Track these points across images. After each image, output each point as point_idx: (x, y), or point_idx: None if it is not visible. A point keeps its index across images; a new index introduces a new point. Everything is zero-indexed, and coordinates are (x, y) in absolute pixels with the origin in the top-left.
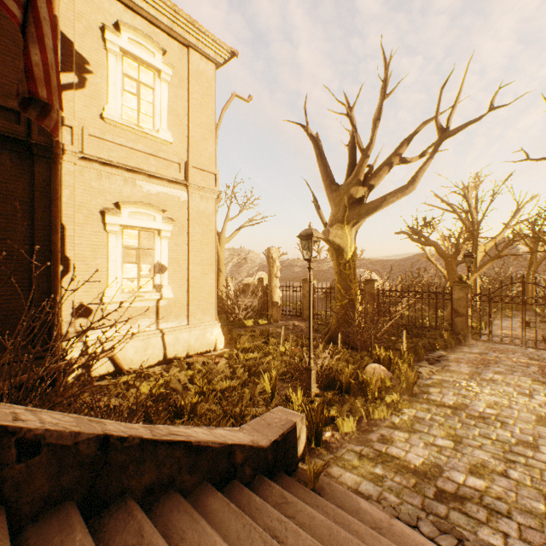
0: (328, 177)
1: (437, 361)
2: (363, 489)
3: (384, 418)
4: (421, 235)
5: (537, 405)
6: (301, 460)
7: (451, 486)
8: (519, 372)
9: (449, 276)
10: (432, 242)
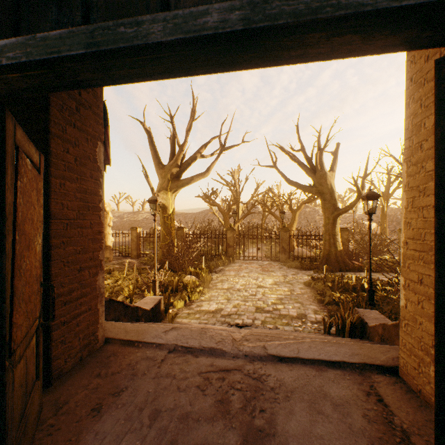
0: (158, 158)
1: (220, 271)
2: (193, 322)
3: (197, 299)
4: (211, 199)
5: (258, 282)
6: (162, 319)
7: (226, 313)
8: (254, 271)
9: (225, 225)
10: (216, 204)
